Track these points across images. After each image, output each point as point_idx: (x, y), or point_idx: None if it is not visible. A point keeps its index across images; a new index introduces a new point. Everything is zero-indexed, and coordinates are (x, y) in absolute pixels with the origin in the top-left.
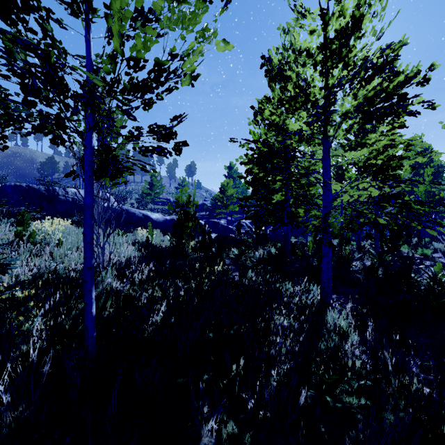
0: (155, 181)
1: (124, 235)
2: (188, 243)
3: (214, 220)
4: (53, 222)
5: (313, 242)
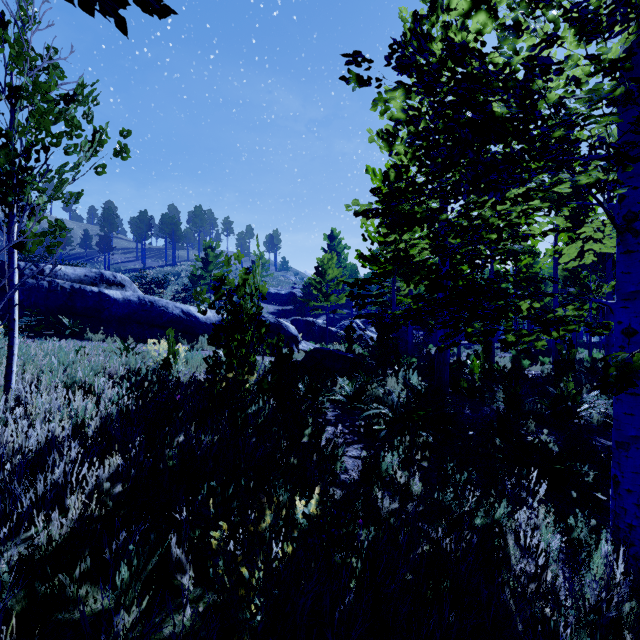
0: (212, 255)
1: (126, 352)
2: (243, 380)
3: (307, 319)
4: None
5: (484, 360)
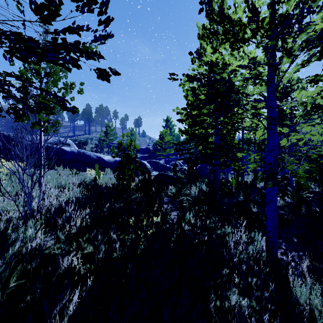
0: (109, 130)
1: (76, 175)
2: (130, 184)
3: (155, 160)
4: (7, 165)
5: (236, 179)
